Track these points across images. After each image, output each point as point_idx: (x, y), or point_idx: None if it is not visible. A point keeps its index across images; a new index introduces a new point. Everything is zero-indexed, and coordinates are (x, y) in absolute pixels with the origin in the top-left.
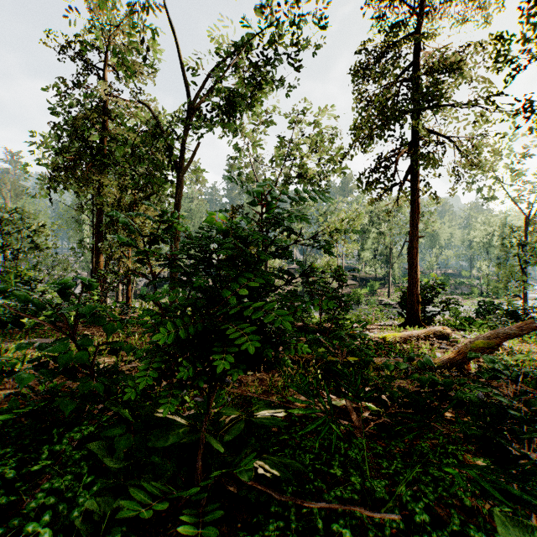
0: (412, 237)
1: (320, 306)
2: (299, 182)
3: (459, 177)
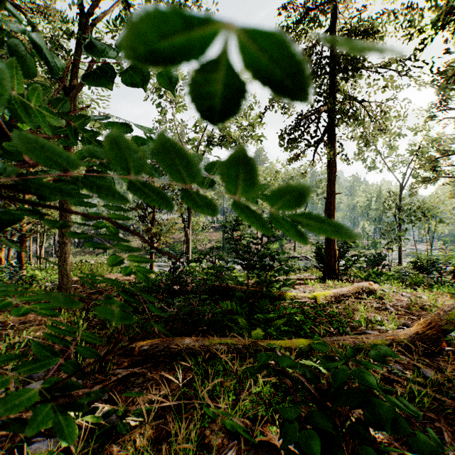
0: (329, 194)
1: (248, 266)
2: (221, 142)
3: (367, 140)
